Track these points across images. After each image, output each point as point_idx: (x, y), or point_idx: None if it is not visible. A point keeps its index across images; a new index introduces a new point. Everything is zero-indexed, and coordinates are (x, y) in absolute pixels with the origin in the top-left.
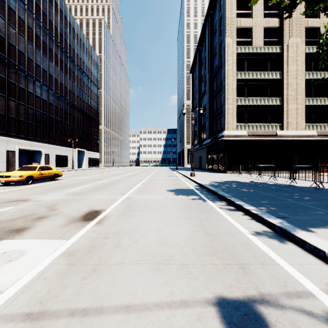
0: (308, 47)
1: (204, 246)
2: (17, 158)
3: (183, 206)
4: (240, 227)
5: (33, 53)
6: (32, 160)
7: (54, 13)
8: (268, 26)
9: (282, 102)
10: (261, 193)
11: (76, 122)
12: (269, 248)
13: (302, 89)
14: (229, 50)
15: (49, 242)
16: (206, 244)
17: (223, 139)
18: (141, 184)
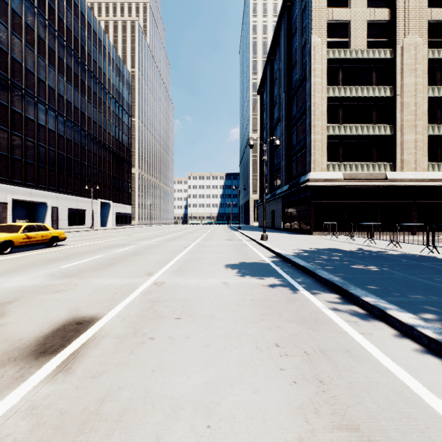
0: (432, 50)
1: None
2: (9, 213)
3: (260, 307)
4: (417, 388)
5: (33, 62)
6: (33, 215)
7: (66, 7)
8: (373, 20)
9: (394, 130)
10: (395, 275)
11: (97, 163)
12: None
13: (423, 112)
14: (317, 55)
15: None
16: None
17: (308, 185)
18: (184, 253)
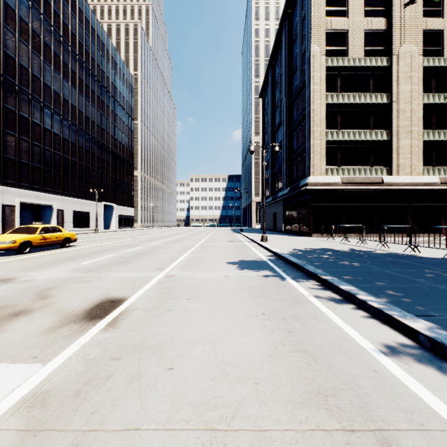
0: (427, 58)
1: (298, 380)
2: (17, 216)
3: (254, 292)
4: (354, 334)
5: (40, 68)
6: (39, 218)
7: (71, 13)
8: (370, 29)
9: (390, 136)
10: (372, 269)
11: (101, 166)
12: (422, 384)
13: (418, 118)
14: (316, 63)
15: (9, 370)
16: (301, 374)
17: (307, 189)
18: (189, 253)
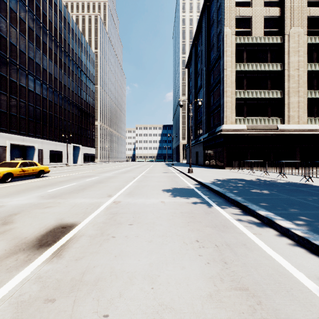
0: (310, 37)
1: None
2: (8, 153)
3: (186, 217)
4: (288, 266)
5: (25, 45)
6: (25, 155)
7: (48, 6)
8: (268, 15)
9: (283, 94)
10: (280, 196)
11: (71, 117)
12: None
13: (304, 81)
14: (228, 41)
15: None
16: None
17: (222, 134)
18: (134, 182)
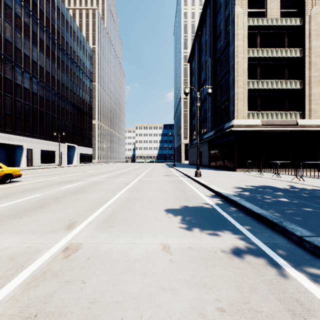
0: None
1: None
2: None
3: None
4: None
5: (11, 34)
6: (12, 155)
7: None
8: None
9: (303, 85)
10: None
11: (65, 115)
12: None
13: None
14: (239, 22)
15: None
16: None
17: (232, 130)
18: (124, 191)
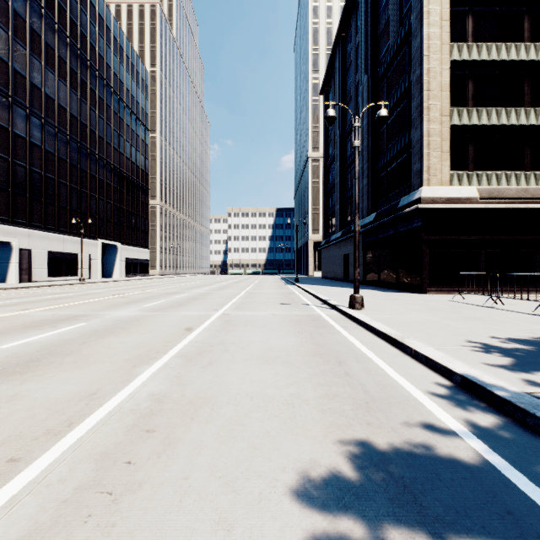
0: None
1: None
2: None
3: None
4: None
5: None
6: None
7: None
8: None
9: None
10: None
11: (97, 189)
12: None
13: None
14: None
15: None
16: None
17: (419, 209)
18: (165, 362)
